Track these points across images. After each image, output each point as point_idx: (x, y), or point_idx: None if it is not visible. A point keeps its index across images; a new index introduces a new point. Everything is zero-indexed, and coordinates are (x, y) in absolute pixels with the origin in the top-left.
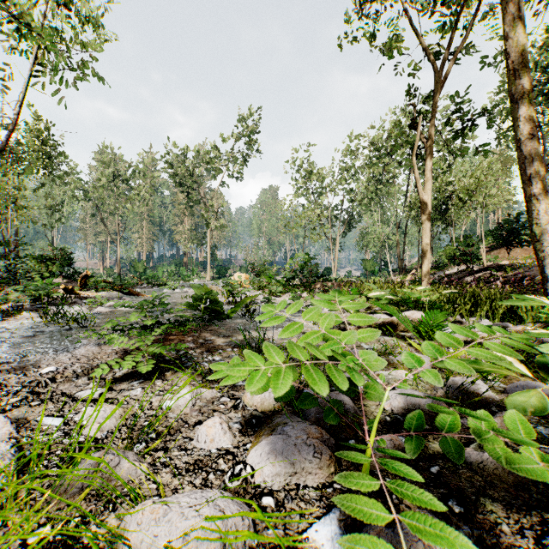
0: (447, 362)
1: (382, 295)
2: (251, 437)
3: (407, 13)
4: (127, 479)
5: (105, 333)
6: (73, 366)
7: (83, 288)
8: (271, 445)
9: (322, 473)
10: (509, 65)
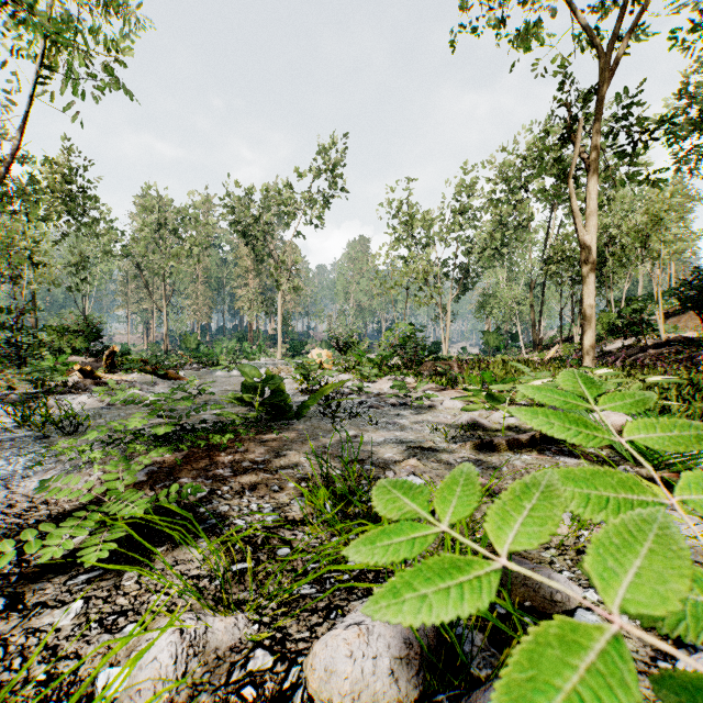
0: None
1: (556, 385)
2: None
3: None
4: None
5: (87, 448)
6: None
7: (110, 369)
8: None
9: None
10: None
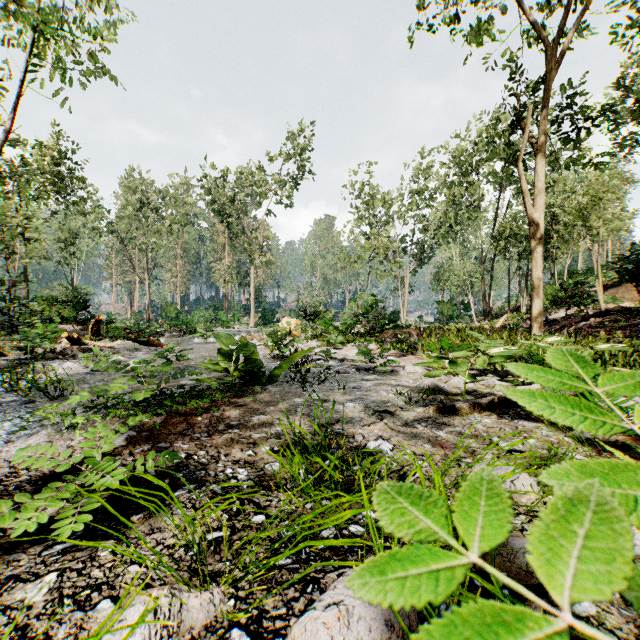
0: None
1: (514, 352)
2: None
3: None
4: None
5: (69, 413)
6: None
7: (96, 337)
8: None
9: None
10: None
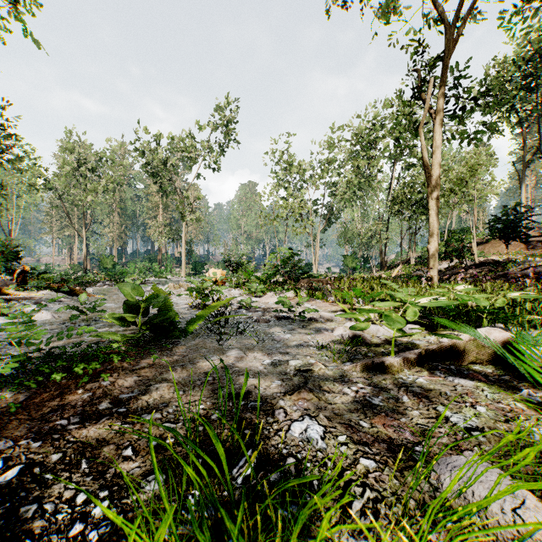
0: None
1: (445, 303)
2: None
3: None
4: None
5: None
6: None
7: (22, 287)
8: None
9: None
10: None
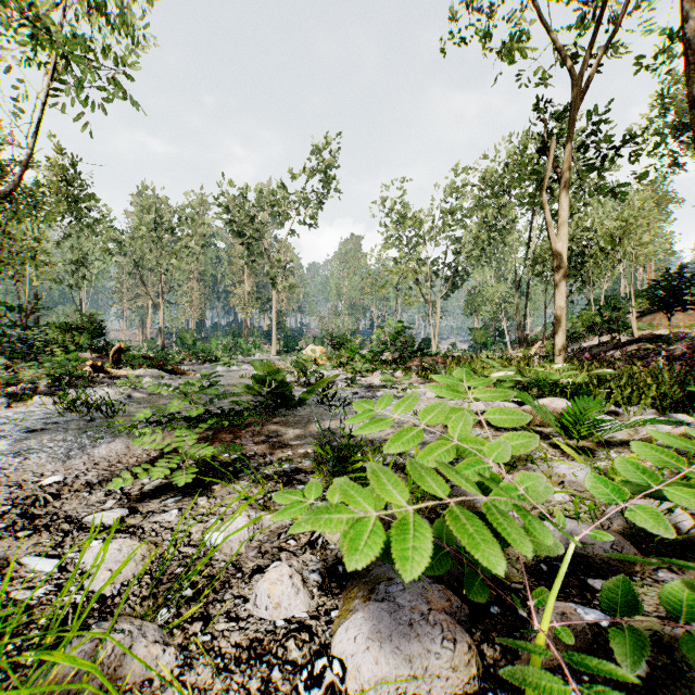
0: (687, 502)
1: (510, 376)
2: (337, 599)
3: (534, 2)
4: (141, 676)
5: (136, 426)
6: (87, 474)
7: (116, 365)
8: (371, 623)
9: (457, 675)
10: (687, 58)
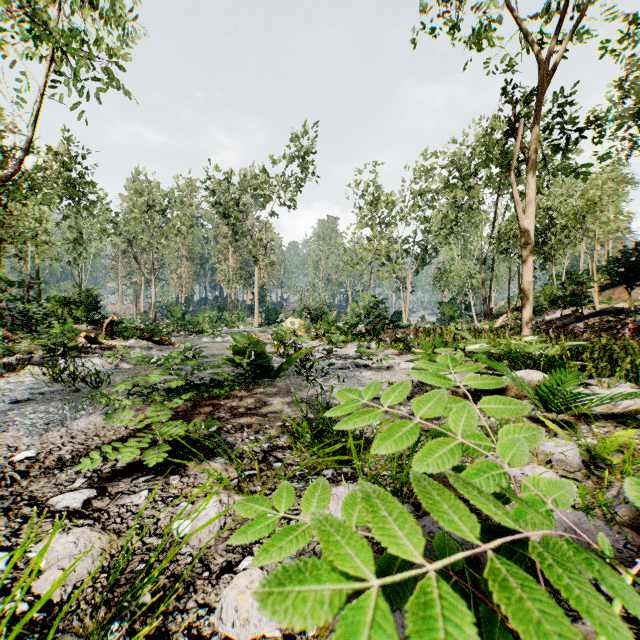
0: None
1: (486, 349)
2: None
3: None
4: None
5: (117, 398)
6: (62, 449)
7: (109, 336)
8: None
9: None
10: None
